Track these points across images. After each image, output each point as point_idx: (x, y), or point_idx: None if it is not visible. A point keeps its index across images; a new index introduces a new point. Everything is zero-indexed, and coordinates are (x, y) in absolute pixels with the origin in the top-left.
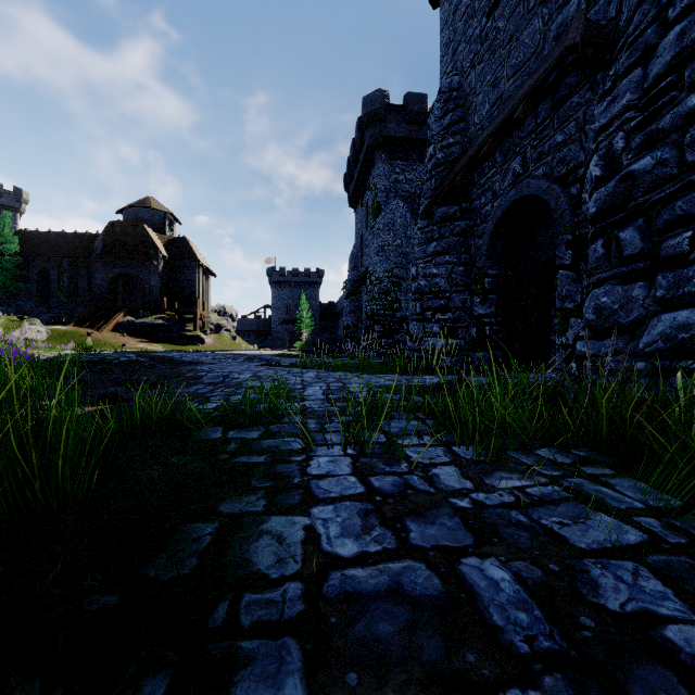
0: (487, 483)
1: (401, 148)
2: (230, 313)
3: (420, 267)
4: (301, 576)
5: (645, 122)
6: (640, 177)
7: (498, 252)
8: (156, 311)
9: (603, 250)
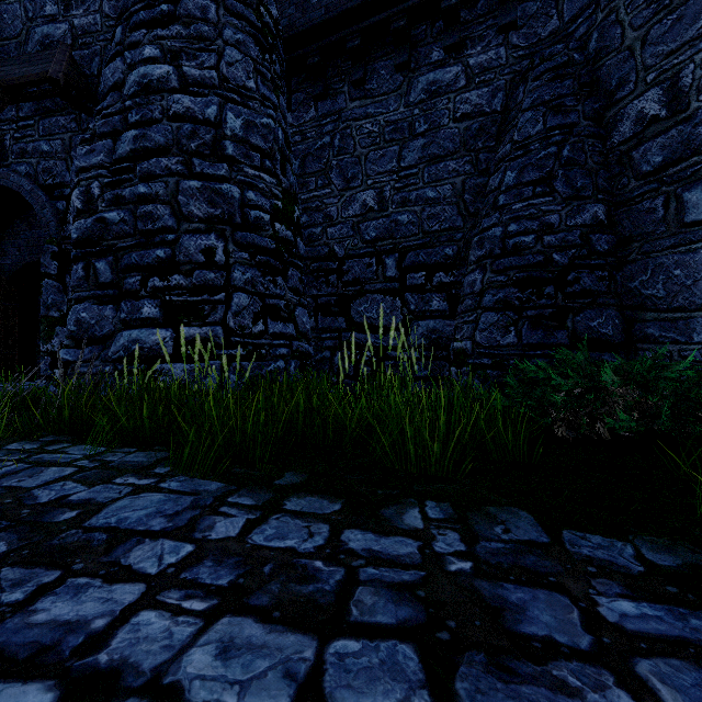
0: None
1: None
2: None
3: None
4: None
5: (115, 184)
6: (111, 225)
7: None
8: None
9: (84, 272)
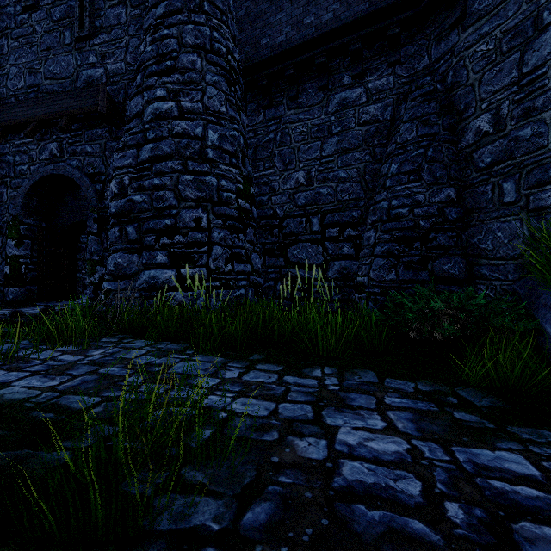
0: (89, 355)
1: None
2: None
3: None
4: (46, 392)
5: (138, 178)
6: (136, 204)
7: (34, 206)
8: None
9: (119, 233)
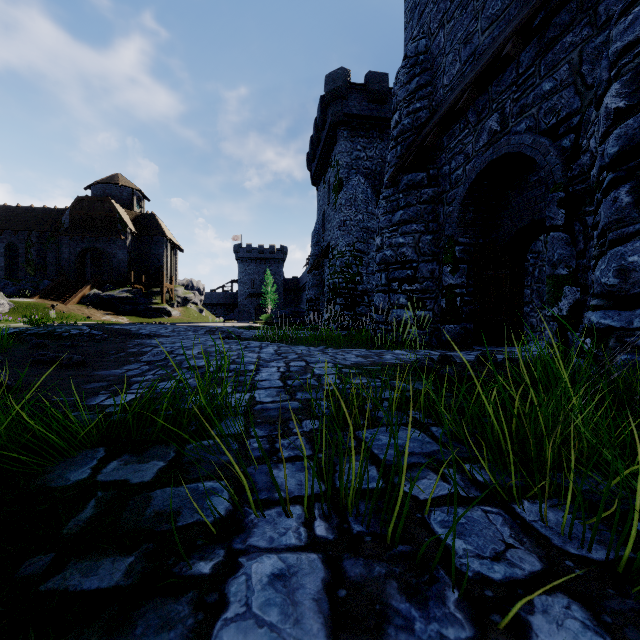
0: None
1: (362, 126)
2: (198, 287)
3: (386, 237)
4: None
5: None
6: None
7: (470, 219)
8: (124, 284)
9: (629, 198)
